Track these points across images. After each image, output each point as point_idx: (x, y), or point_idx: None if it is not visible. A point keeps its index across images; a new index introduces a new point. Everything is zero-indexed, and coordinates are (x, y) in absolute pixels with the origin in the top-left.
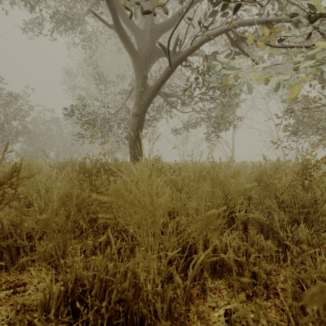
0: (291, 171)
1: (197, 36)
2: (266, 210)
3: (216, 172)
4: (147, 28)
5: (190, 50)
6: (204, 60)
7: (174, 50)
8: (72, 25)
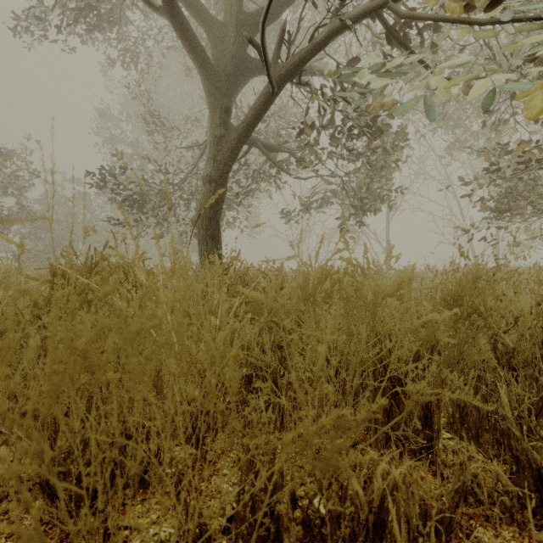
0: (534, 281)
1: (321, 26)
2: (475, 373)
3: (356, 283)
4: (230, 19)
5: (308, 53)
6: (335, 71)
7: (278, 54)
8: (98, 21)
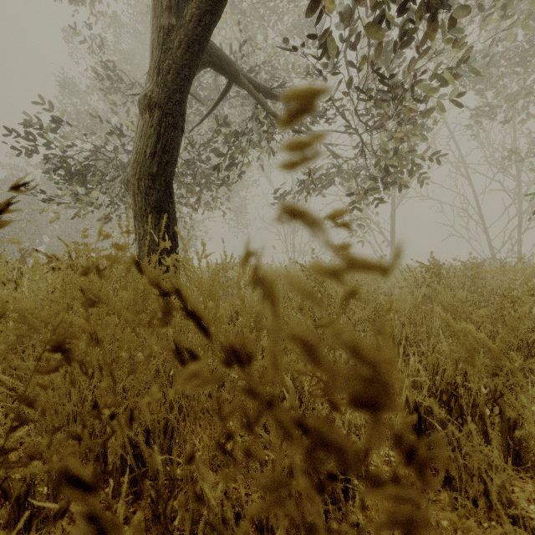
0: None
1: None
2: None
3: None
4: None
5: None
6: None
7: None
8: None
